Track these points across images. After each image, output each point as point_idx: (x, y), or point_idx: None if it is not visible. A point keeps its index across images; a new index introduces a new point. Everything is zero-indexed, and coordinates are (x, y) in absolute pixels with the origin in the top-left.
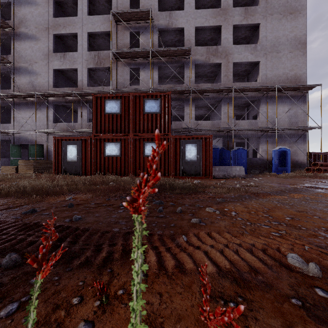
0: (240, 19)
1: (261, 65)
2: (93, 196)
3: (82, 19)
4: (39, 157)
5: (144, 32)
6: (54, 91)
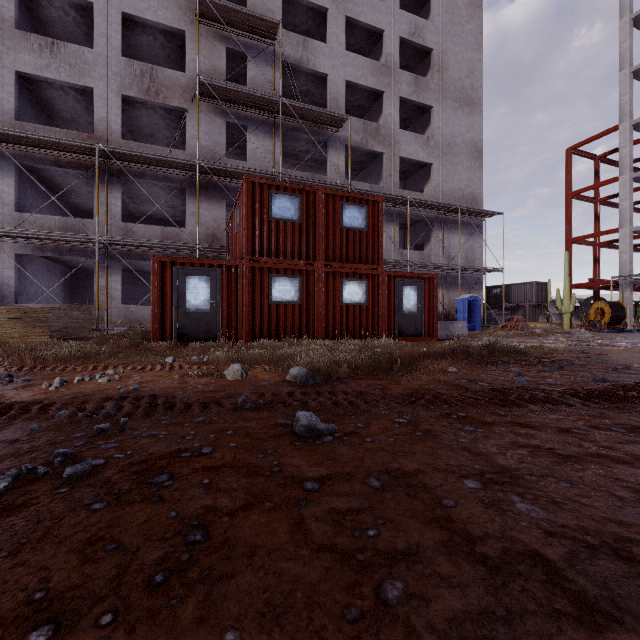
0: (409, 91)
1: (434, 170)
2: (461, 365)
3: None
4: None
5: (257, 59)
6: (19, 129)
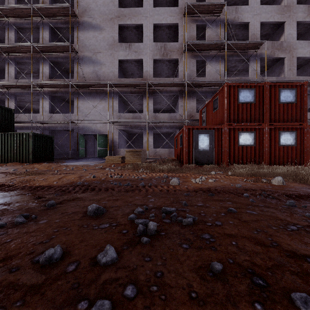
0: (303, 16)
1: None
2: None
3: (148, 10)
4: (104, 147)
5: (211, 25)
6: (119, 81)
